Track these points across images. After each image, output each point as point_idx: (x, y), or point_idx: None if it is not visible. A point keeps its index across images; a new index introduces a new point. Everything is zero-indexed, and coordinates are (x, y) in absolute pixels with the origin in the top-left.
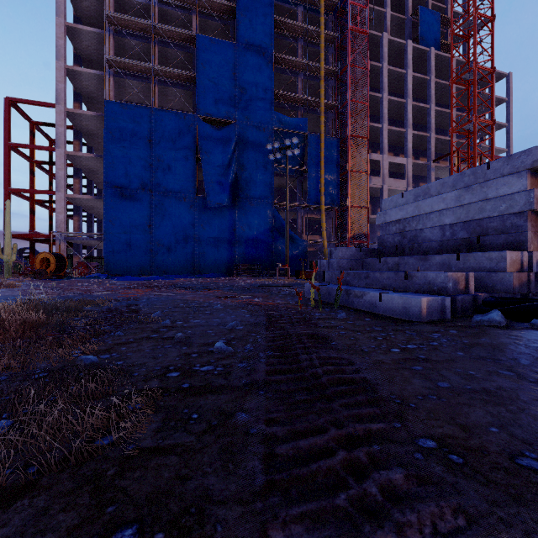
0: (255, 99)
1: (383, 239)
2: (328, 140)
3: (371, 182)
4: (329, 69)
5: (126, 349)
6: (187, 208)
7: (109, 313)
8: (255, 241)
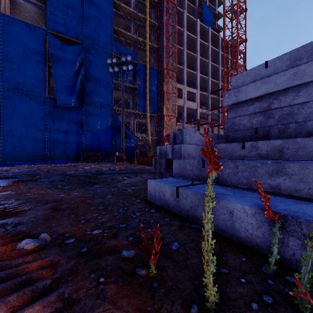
0: (98, 29)
1: (234, 122)
2: (151, 70)
3: (177, 102)
4: (152, 22)
5: None
6: (38, 106)
7: None
8: (99, 135)
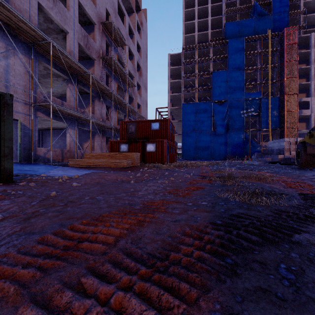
0: (236, 89)
1: (268, 151)
2: (273, 99)
3: (303, 113)
4: (274, 65)
5: None
6: (209, 136)
7: None
8: (236, 146)
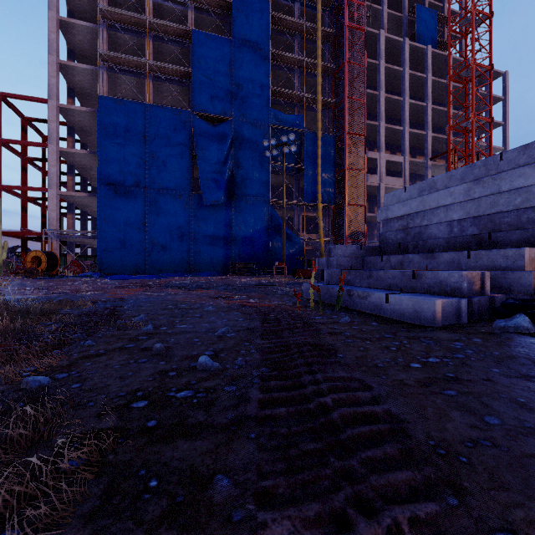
0: (251, 96)
1: (385, 237)
2: (325, 138)
3: (369, 180)
4: (326, 66)
5: (91, 364)
6: (183, 206)
7: (88, 317)
8: (252, 239)
